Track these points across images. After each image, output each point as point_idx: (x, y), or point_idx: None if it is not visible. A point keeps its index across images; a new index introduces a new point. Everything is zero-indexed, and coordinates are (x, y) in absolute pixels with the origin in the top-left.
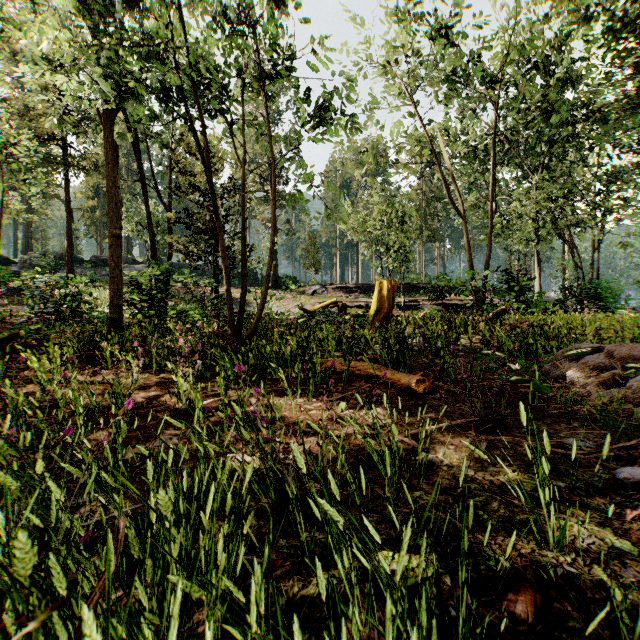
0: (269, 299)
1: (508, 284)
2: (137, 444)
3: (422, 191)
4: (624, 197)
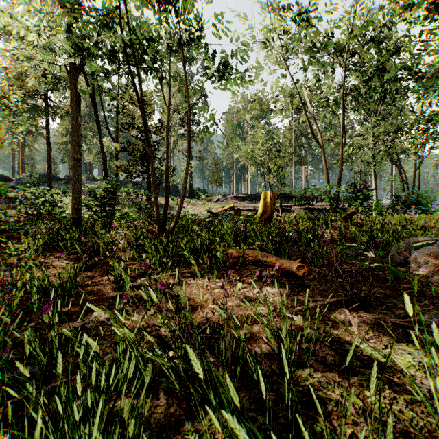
0: (186, 205)
1: (355, 194)
2: (77, 318)
3: (293, 130)
4: (437, 132)
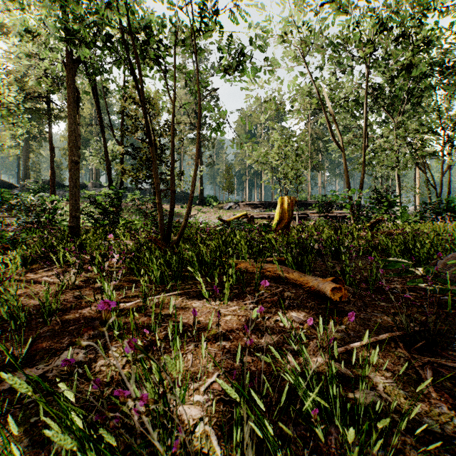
0: (197, 213)
1: (379, 200)
2: (39, 361)
3: (309, 133)
4: None
